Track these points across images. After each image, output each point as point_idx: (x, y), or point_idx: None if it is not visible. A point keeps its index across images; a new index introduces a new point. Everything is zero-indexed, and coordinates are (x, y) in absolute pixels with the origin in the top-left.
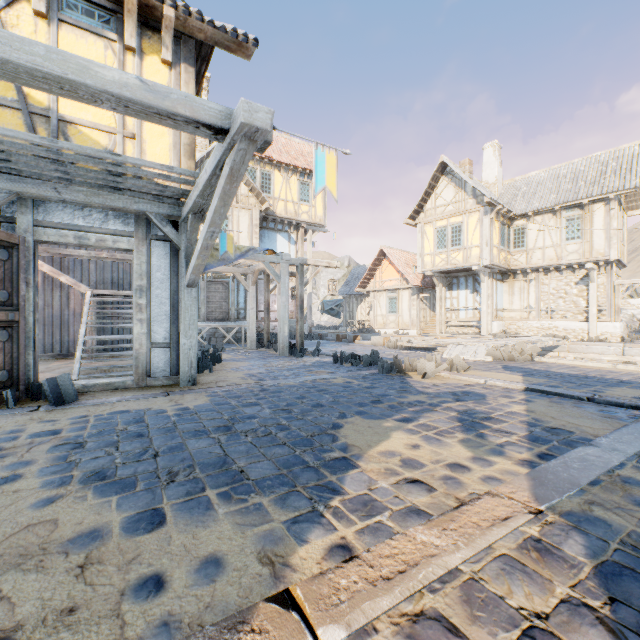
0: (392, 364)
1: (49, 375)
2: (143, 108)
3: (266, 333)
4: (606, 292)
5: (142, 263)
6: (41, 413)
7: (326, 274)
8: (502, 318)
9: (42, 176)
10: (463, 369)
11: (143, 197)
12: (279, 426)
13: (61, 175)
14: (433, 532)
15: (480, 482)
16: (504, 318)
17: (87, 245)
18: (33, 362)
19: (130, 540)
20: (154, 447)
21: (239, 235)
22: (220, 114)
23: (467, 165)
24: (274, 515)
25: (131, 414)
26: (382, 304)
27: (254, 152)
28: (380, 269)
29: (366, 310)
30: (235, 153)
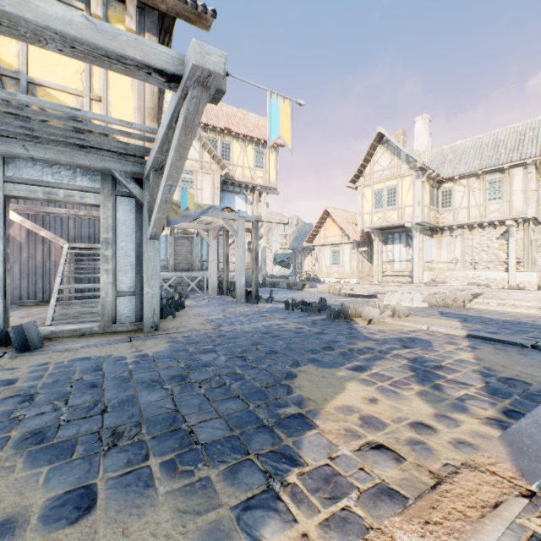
0: (339, 311)
1: (26, 320)
2: (90, 49)
3: (225, 282)
4: (524, 246)
5: (108, 217)
6: (4, 360)
7: (278, 231)
8: (431, 269)
9: (9, 133)
10: (404, 315)
11: (107, 155)
12: (233, 375)
13: (26, 132)
14: (414, 527)
15: (451, 448)
16: (433, 269)
17: (56, 200)
18: (3, 310)
19: (45, 537)
20: (104, 400)
21: (202, 196)
22: (172, 59)
23: (401, 135)
24: (222, 497)
25: (91, 361)
26: (326, 257)
27: (208, 101)
28: (325, 226)
29: (312, 262)
30: (188, 101)
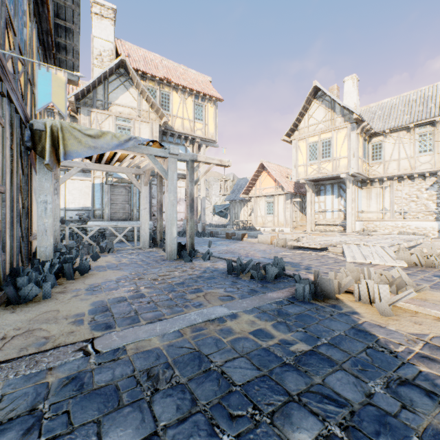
0: (314, 283)
1: None
2: None
3: (159, 232)
4: None
5: None
6: None
7: (216, 186)
8: (361, 218)
9: None
10: None
11: None
12: None
13: None
14: None
15: None
16: (363, 218)
17: None
18: None
19: None
20: None
21: None
22: None
23: (335, 90)
24: None
25: None
26: (261, 207)
27: None
28: (260, 179)
29: (248, 212)
30: None
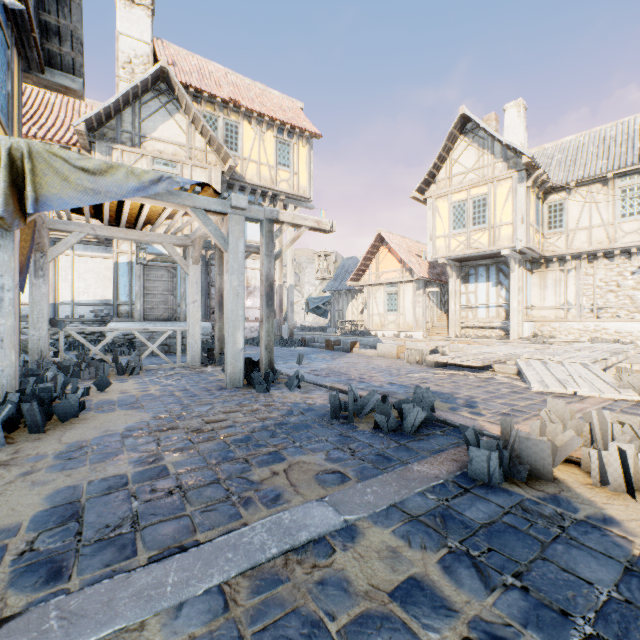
0: (504, 445)
1: None
2: None
3: (218, 341)
4: None
5: None
6: None
7: (311, 270)
8: (531, 318)
9: None
10: None
11: None
12: None
13: None
14: None
15: None
16: (534, 318)
17: None
18: None
19: None
20: None
21: None
22: None
23: (493, 121)
24: None
25: None
26: (379, 301)
27: None
28: (377, 258)
29: (358, 308)
30: None
